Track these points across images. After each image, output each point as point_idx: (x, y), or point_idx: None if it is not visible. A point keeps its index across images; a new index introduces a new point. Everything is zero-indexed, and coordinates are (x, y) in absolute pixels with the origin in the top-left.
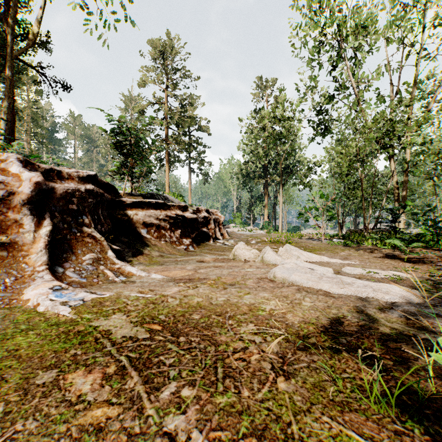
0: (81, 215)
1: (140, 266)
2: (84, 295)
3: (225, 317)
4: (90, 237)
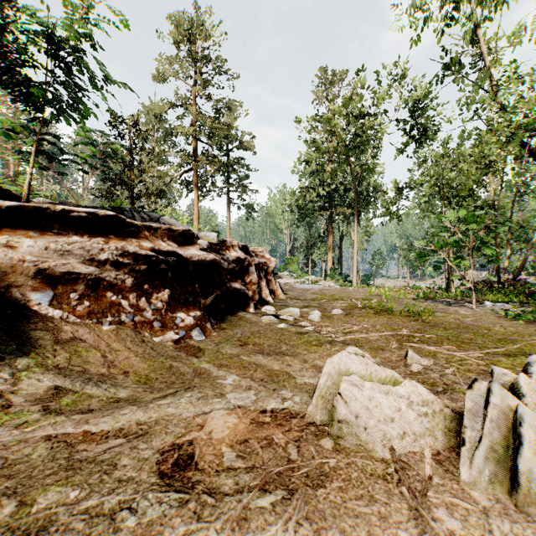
0: None
1: None
2: None
3: None
4: None
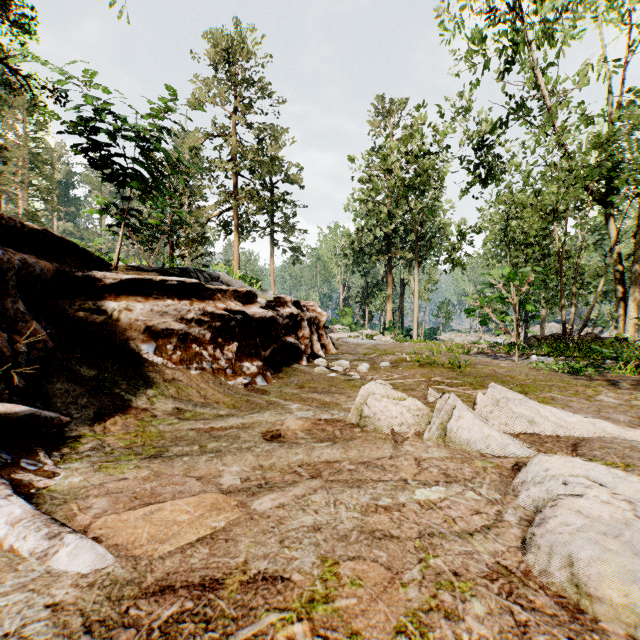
0: None
1: (79, 468)
2: None
3: None
4: None
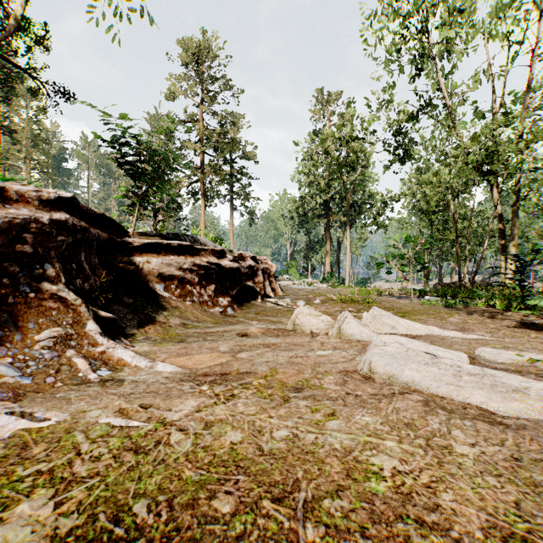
0: (41, 263)
1: (144, 345)
2: (2, 423)
3: (295, 509)
4: (56, 299)
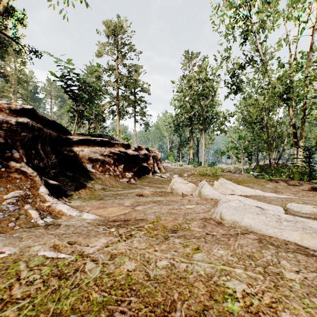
0: (10, 149)
1: (77, 201)
2: None
3: None
4: (19, 172)
